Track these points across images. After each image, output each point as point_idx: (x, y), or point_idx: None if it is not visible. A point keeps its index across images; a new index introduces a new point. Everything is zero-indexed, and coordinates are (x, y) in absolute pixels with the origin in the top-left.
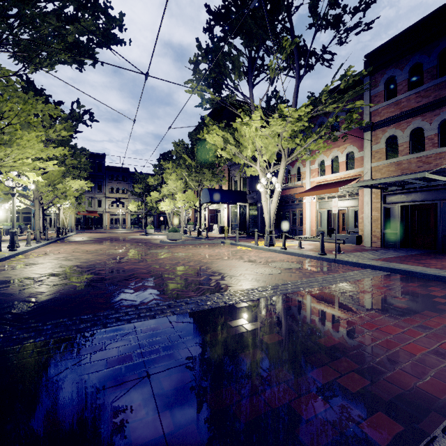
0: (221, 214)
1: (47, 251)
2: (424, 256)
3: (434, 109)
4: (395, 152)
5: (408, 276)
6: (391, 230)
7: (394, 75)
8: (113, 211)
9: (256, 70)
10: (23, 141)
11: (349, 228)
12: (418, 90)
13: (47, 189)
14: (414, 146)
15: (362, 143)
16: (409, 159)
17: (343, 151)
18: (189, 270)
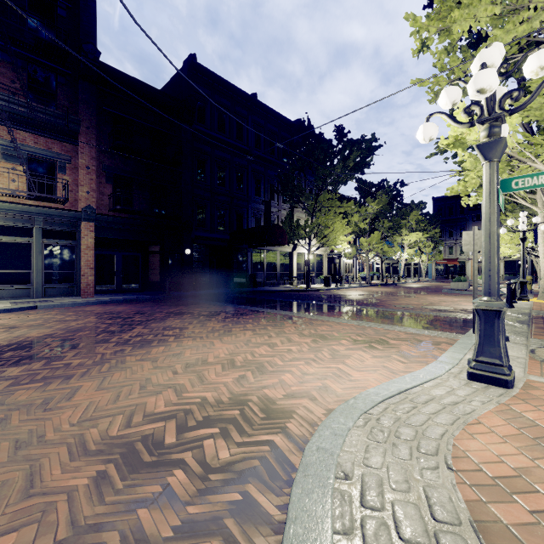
0: None
1: (352, 289)
2: None
3: None
4: None
5: None
6: None
7: None
8: (479, 258)
9: None
10: (338, 227)
11: None
12: None
13: (368, 248)
14: None
15: None
16: None
17: None
18: (370, 300)
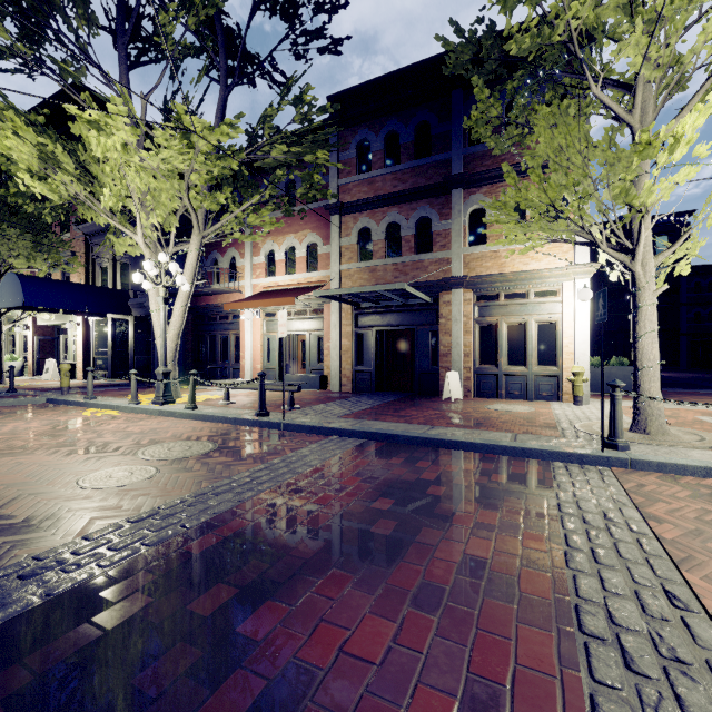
0: (68, 336)
1: None
2: (403, 404)
3: (411, 200)
4: (369, 252)
5: (388, 443)
6: (364, 366)
7: (368, 140)
8: None
9: (143, 41)
10: None
11: (311, 364)
12: (395, 170)
13: None
14: (390, 248)
15: (329, 232)
16: (385, 266)
17: (303, 240)
18: None
